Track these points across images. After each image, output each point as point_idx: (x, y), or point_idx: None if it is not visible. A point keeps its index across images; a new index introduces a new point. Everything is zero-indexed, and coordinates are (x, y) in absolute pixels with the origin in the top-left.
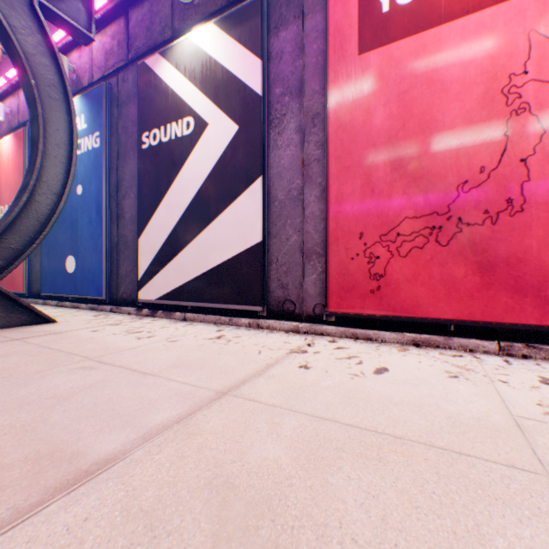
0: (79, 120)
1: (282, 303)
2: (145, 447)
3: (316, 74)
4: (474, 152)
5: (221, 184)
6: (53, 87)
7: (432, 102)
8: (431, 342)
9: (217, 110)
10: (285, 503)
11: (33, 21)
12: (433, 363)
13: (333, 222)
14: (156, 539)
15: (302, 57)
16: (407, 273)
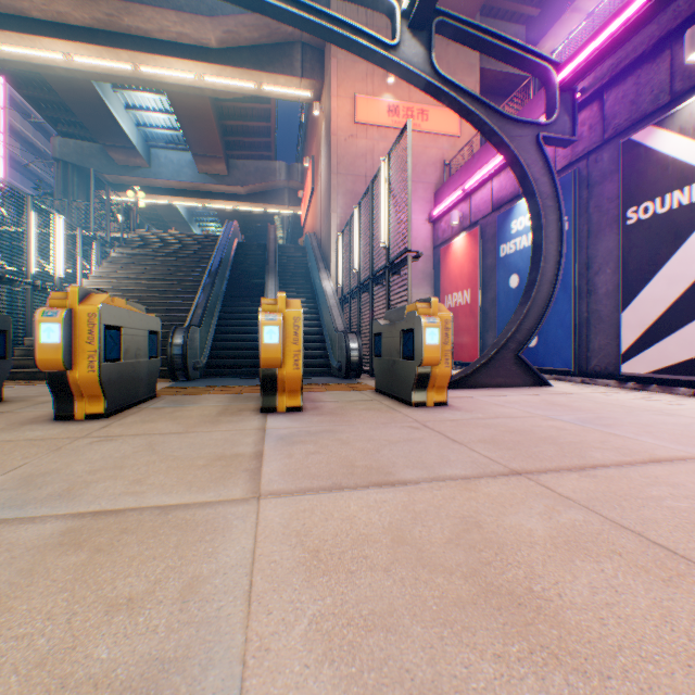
0: None
1: None
2: None
3: None
4: None
5: None
6: (547, 198)
7: None
8: None
9: None
10: None
11: (536, 154)
12: None
13: None
14: None
15: None
16: None
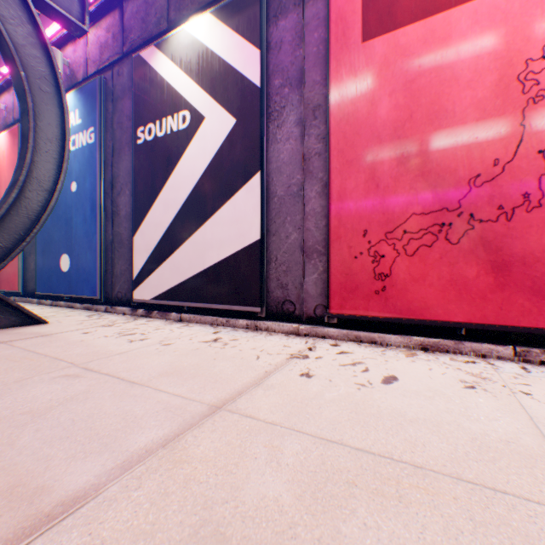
0: (73, 115)
1: (282, 303)
2: (122, 480)
3: (317, 64)
4: (487, 143)
5: (218, 180)
6: (44, 79)
7: (442, 91)
8: (441, 346)
9: (214, 103)
10: None
11: (23, 11)
12: (445, 370)
13: (335, 219)
14: None
15: (302, 47)
16: (415, 272)
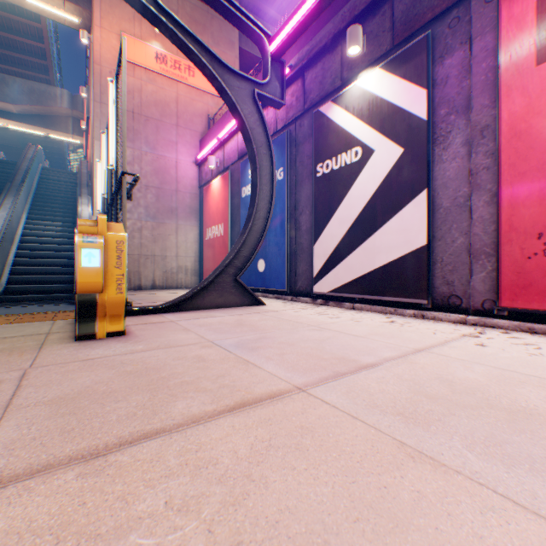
0: None
1: (446, 298)
2: (388, 363)
3: (484, 90)
4: None
5: (386, 199)
6: (263, 146)
7: None
8: None
9: (382, 138)
10: (486, 390)
11: (253, 107)
12: None
13: (504, 225)
14: (421, 386)
15: (468, 78)
16: None
